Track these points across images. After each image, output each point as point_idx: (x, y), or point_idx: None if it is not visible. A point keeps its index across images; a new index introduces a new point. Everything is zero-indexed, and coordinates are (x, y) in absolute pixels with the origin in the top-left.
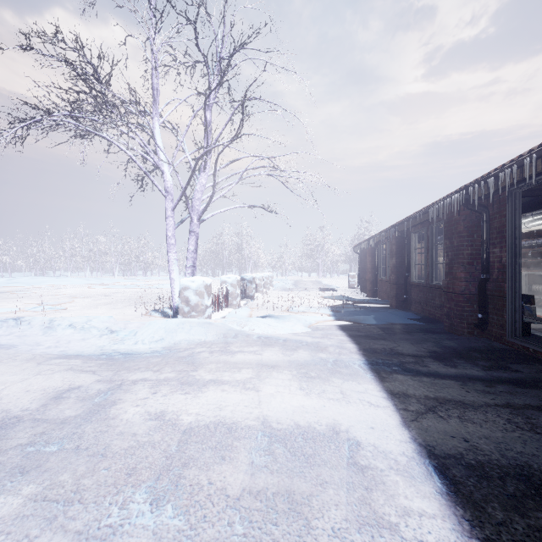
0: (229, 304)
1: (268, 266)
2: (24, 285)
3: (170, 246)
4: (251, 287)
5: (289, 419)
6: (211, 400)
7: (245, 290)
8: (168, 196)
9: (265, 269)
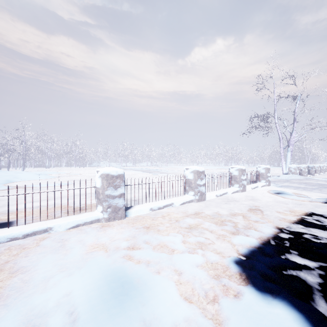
0: (302, 175)
1: (325, 159)
2: None
3: (281, 155)
4: (312, 170)
5: (322, 183)
6: (307, 181)
7: (309, 171)
8: (281, 141)
9: (323, 162)
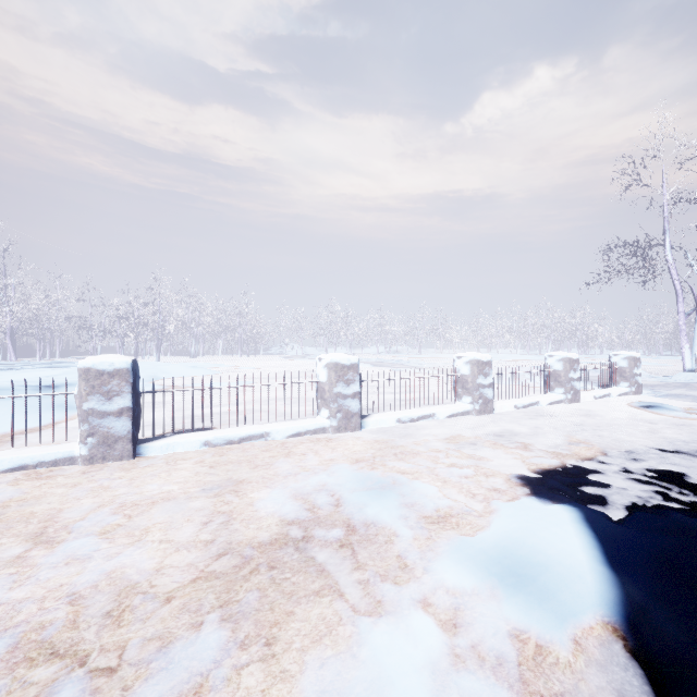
0: None
1: None
2: (496, 359)
3: (680, 331)
4: None
5: None
6: None
7: None
8: (679, 300)
9: None
